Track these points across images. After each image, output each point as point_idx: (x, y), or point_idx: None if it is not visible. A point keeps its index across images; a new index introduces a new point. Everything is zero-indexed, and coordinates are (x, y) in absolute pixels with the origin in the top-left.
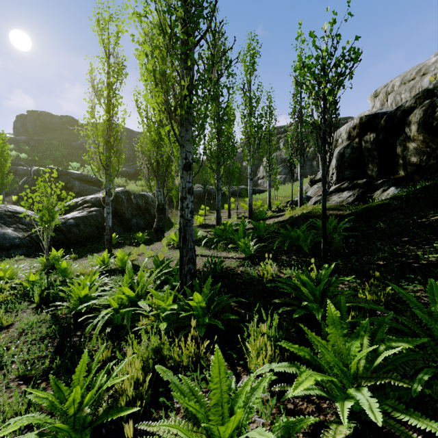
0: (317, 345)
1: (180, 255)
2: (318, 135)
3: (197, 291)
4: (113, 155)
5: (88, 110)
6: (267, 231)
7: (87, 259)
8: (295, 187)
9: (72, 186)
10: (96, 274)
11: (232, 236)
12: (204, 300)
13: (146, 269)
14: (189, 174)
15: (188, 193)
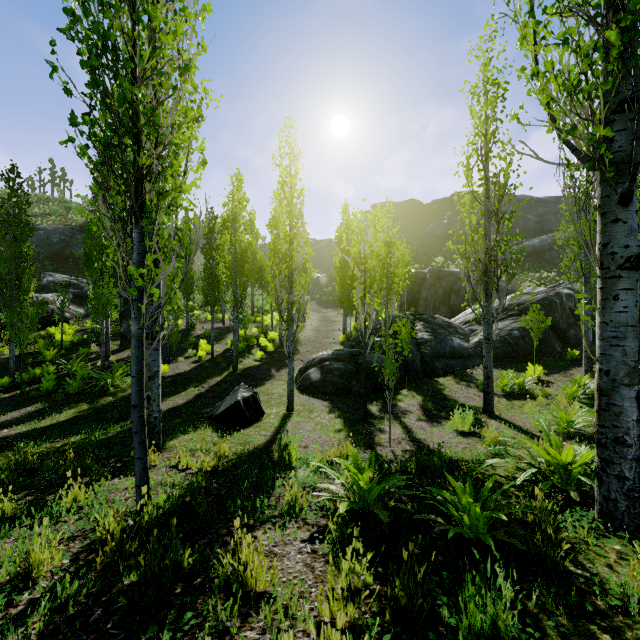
0: None
1: None
2: None
3: None
4: None
5: (567, 216)
6: None
7: (561, 376)
8: None
9: (459, 288)
10: None
11: None
12: None
13: None
14: None
15: None
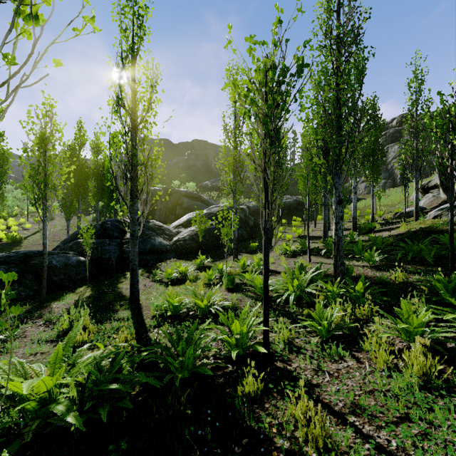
0: (453, 311)
1: (334, 260)
2: (445, 171)
3: (351, 284)
4: (240, 181)
5: (222, 149)
6: (383, 244)
7: (220, 262)
8: (400, 195)
9: (182, 202)
10: (253, 272)
11: (352, 248)
12: (363, 288)
13: (282, 271)
14: (341, 206)
15: (340, 219)
